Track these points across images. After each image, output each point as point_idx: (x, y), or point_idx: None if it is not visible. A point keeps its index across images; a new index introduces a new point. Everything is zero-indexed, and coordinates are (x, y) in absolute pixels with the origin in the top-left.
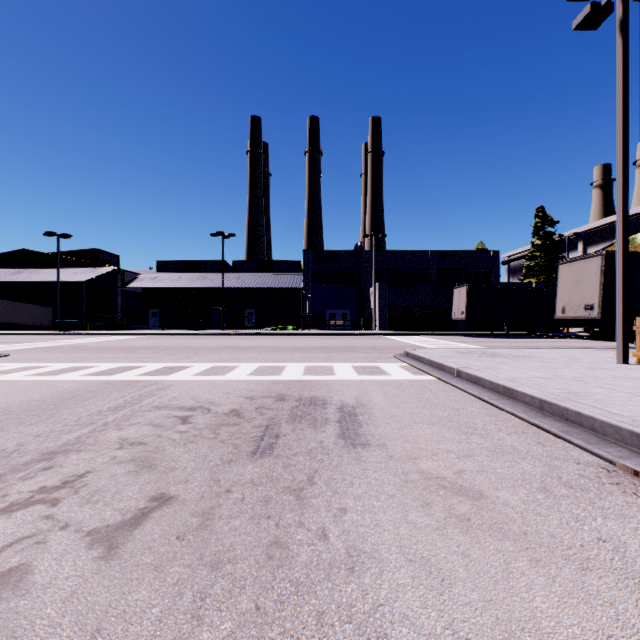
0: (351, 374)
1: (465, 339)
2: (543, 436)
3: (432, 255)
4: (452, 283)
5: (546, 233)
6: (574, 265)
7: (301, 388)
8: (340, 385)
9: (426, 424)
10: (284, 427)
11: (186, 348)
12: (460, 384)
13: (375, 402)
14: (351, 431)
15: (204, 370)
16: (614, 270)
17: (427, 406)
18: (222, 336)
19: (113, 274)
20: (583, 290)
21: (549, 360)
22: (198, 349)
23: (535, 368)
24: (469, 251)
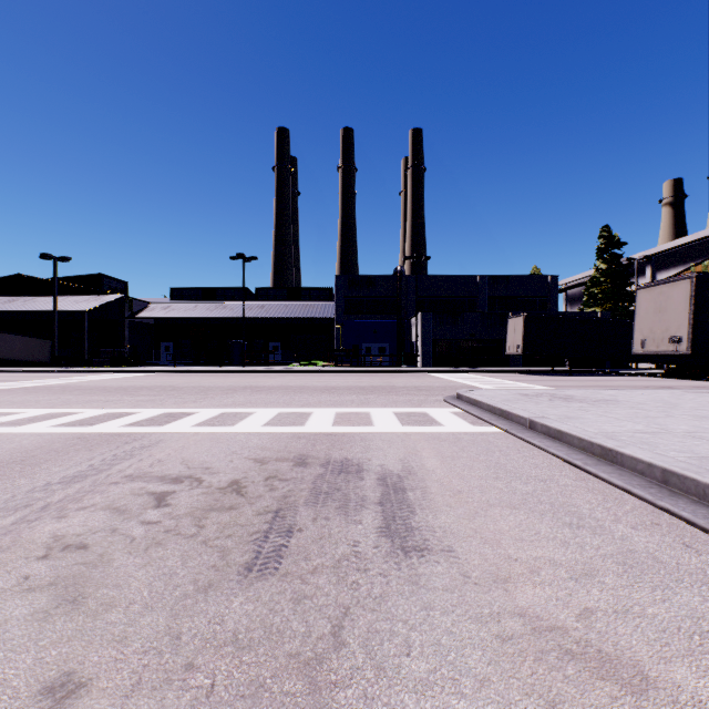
0: (393, 424)
1: (522, 377)
2: (686, 531)
3: (482, 281)
4: (505, 313)
5: (612, 256)
6: (656, 290)
7: (329, 445)
8: (380, 441)
9: (506, 508)
10: (301, 513)
11: (196, 388)
12: (537, 440)
13: (428, 468)
14: (399, 521)
15: (209, 418)
16: (707, 295)
17: (500, 475)
18: (242, 373)
19: (120, 303)
20: (668, 320)
21: (639, 406)
22: (210, 390)
23: (629, 417)
24: (524, 276)
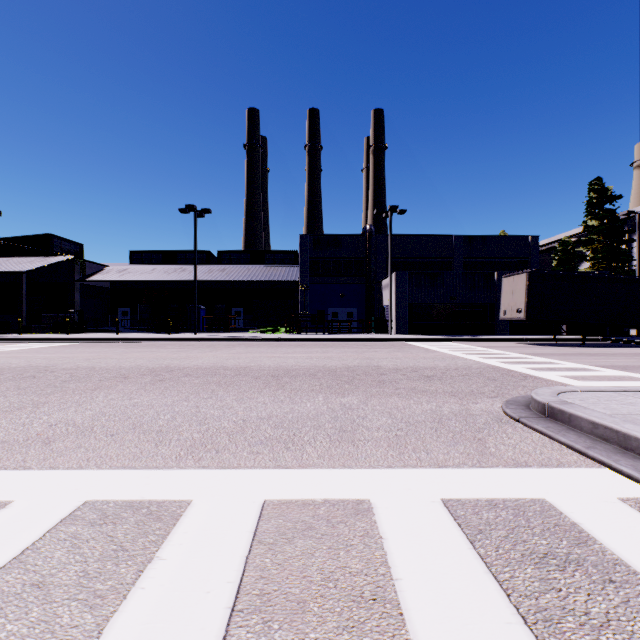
0: None
1: (533, 349)
2: None
3: (457, 241)
4: (490, 273)
5: (606, 210)
6: None
7: None
8: None
9: None
10: None
11: (69, 374)
12: None
13: None
14: None
15: None
16: None
17: None
18: (186, 342)
19: (69, 264)
20: None
21: None
22: (85, 377)
23: None
24: (502, 236)
